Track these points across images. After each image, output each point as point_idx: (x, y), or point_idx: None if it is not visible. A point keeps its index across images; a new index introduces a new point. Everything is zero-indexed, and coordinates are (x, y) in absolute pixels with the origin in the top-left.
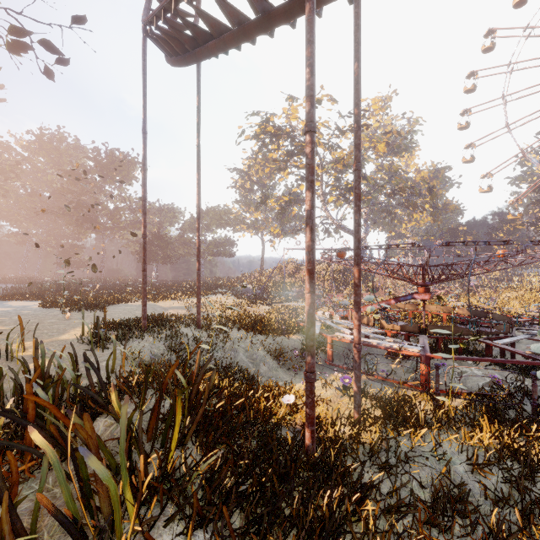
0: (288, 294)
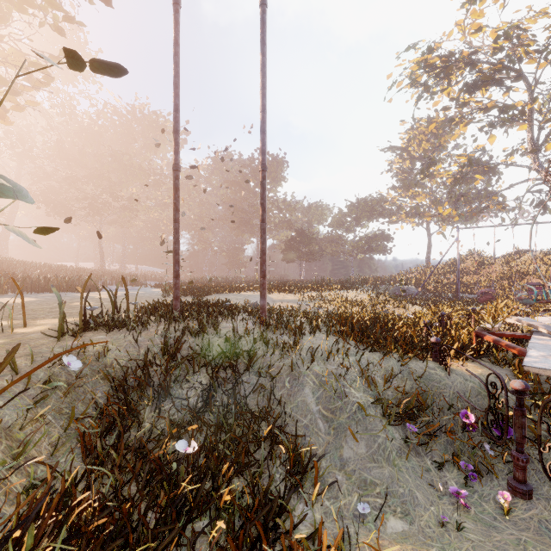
0: (466, 296)
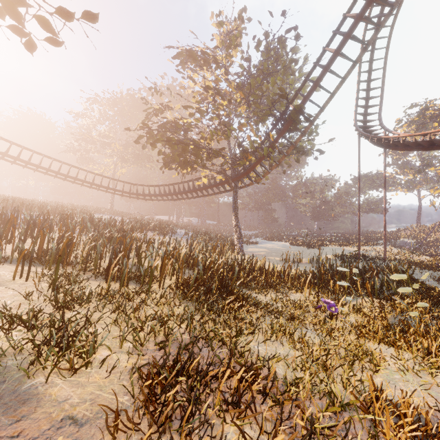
0: None
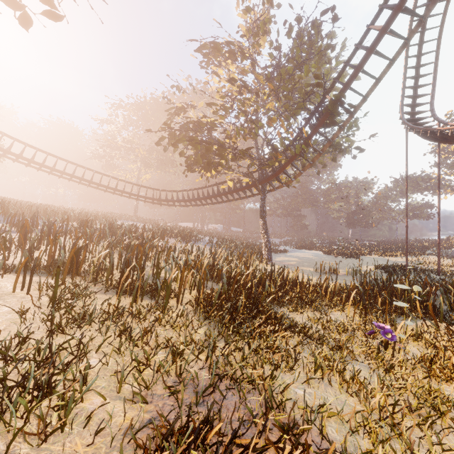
0: None
